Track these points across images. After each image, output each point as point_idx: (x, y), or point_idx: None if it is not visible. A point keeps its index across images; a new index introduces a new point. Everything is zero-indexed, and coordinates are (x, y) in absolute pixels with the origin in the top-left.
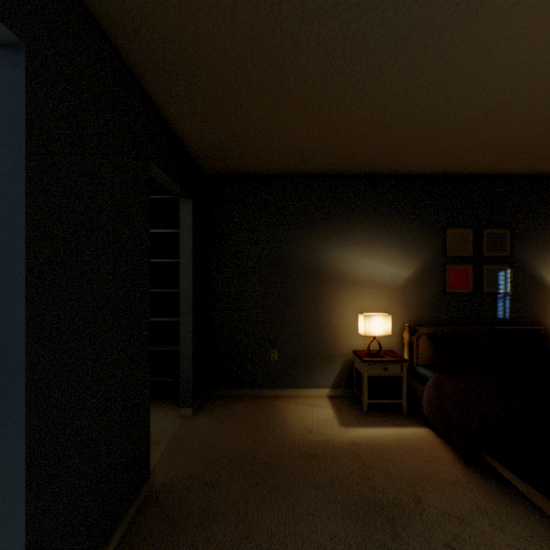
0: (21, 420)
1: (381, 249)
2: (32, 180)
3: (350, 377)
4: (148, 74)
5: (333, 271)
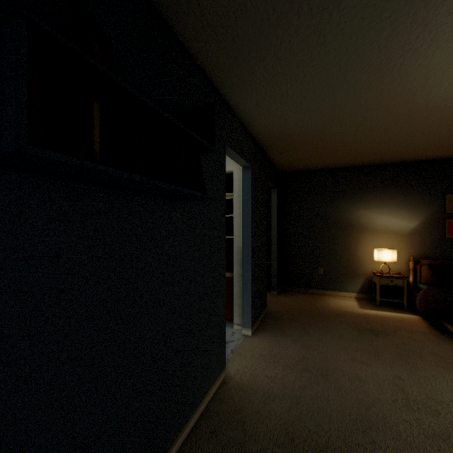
0: (250, 263)
1: (392, 210)
2: (251, 201)
3: (370, 288)
4: (269, 150)
5: (358, 223)
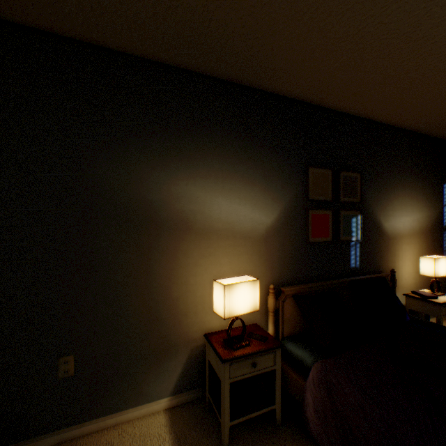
0: None
1: (240, 186)
2: None
3: (200, 371)
4: None
5: (176, 214)
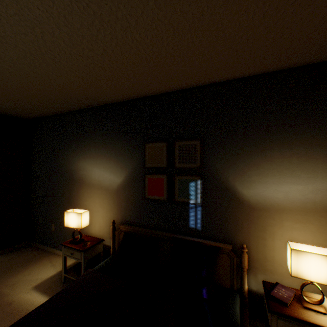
0: None
1: (104, 161)
2: None
3: None
4: None
5: (79, 176)
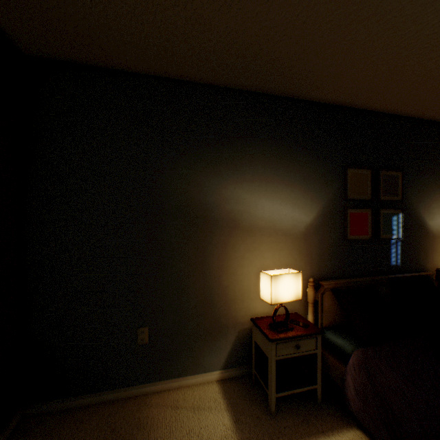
0: None
1: (281, 188)
2: None
3: (246, 351)
4: None
5: (226, 214)
